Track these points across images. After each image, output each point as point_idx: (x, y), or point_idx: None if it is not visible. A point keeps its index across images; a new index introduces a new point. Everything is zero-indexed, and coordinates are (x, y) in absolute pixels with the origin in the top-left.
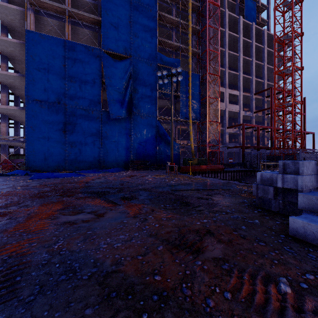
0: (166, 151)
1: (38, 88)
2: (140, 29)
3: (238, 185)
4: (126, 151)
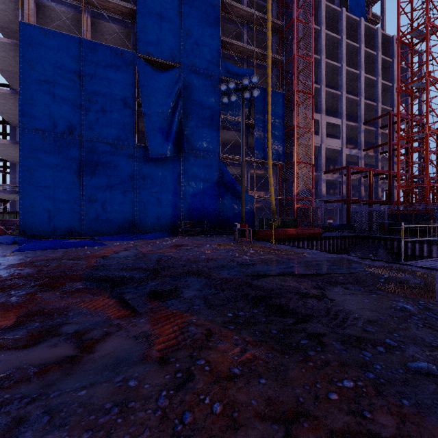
0: (234, 207)
1: (38, 110)
2: (195, 23)
3: (363, 264)
4: (173, 207)
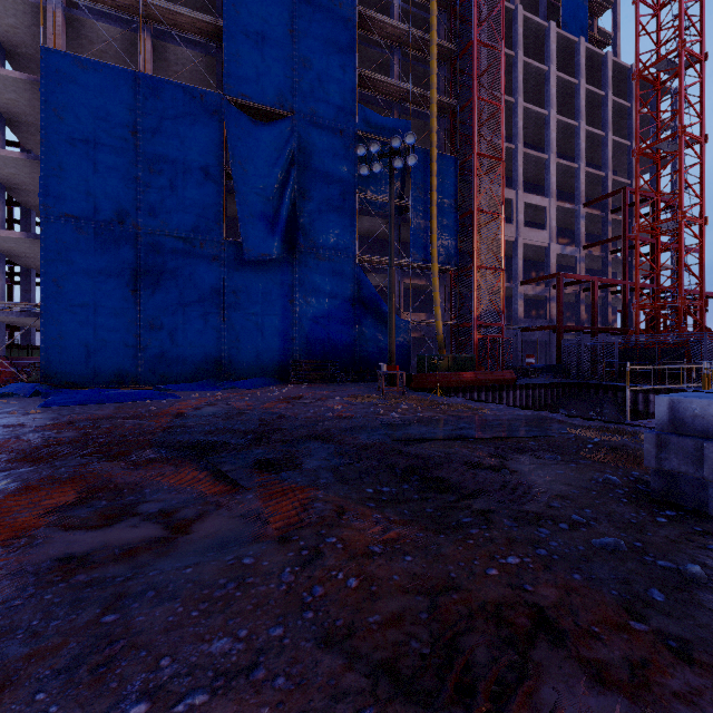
0: (378, 339)
1: (70, 186)
2: (317, 48)
3: (569, 424)
4: (282, 339)
